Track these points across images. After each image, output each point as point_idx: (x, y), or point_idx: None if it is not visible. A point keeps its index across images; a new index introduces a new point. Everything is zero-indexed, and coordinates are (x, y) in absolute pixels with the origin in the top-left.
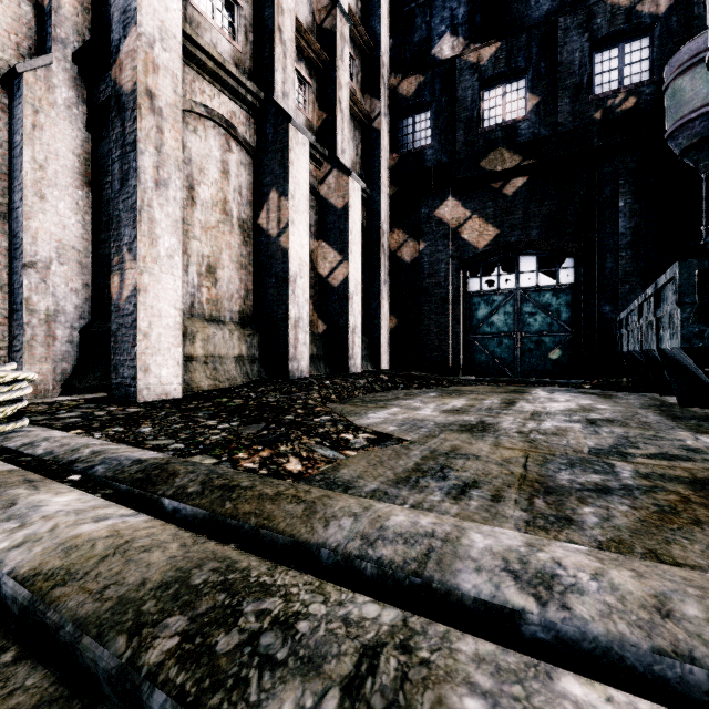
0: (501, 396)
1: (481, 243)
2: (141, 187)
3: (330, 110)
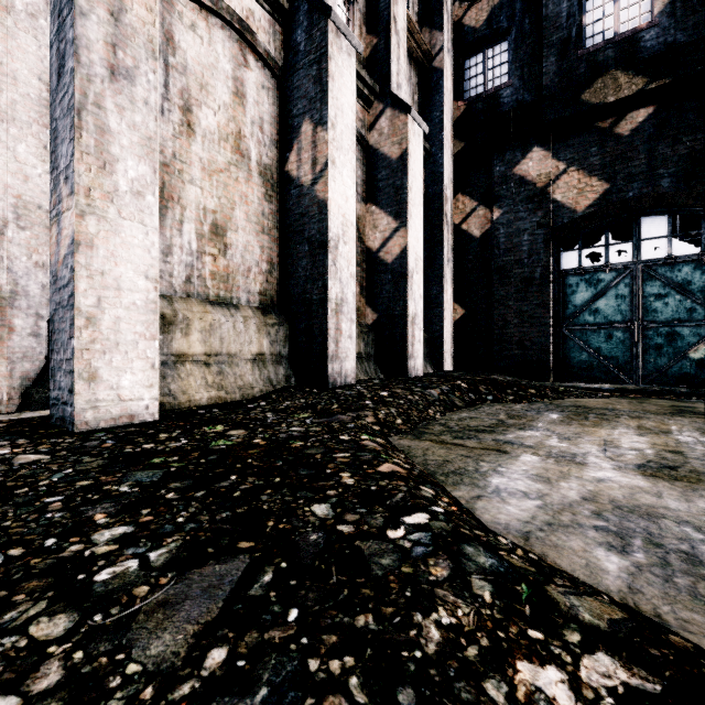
0: (681, 422)
1: (581, 203)
2: (81, 72)
3: (382, 31)
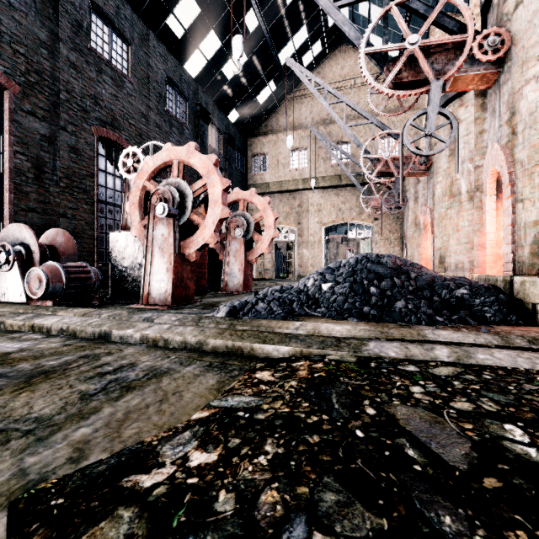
0: None
1: None
2: None
3: None
